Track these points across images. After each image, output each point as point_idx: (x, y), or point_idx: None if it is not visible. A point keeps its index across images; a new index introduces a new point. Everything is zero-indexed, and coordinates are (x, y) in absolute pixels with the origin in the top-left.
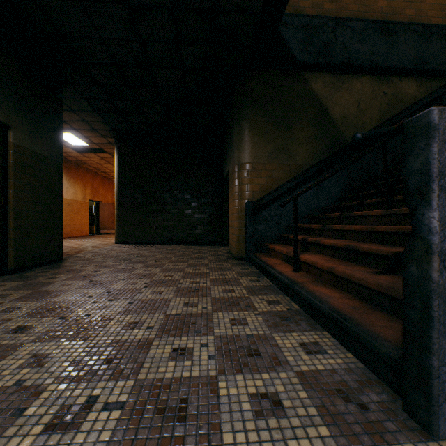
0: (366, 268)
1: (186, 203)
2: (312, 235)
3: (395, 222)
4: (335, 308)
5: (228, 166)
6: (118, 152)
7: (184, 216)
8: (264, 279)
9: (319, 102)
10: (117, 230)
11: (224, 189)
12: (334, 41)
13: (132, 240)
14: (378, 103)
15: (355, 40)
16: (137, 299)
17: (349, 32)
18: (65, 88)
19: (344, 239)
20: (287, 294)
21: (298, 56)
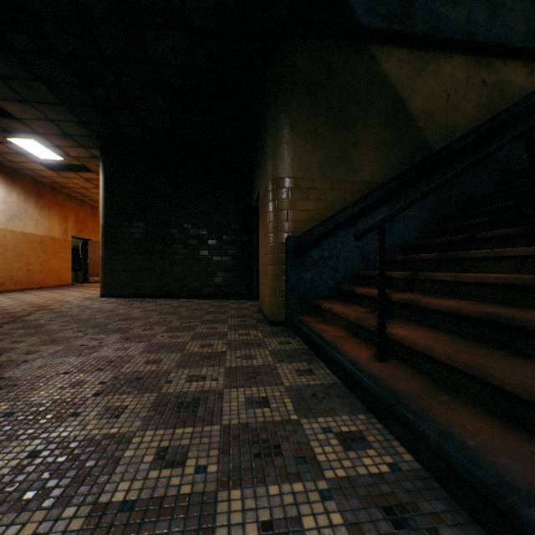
0: None
1: (201, 240)
2: (391, 288)
3: None
4: None
5: (258, 187)
6: (104, 169)
7: (198, 258)
8: (320, 368)
9: (393, 91)
10: (103, 278)
11: (253, 221)
12: None
13: (124, 292)
14: (474, 95)
15: (445, 1)
16: (57, 437)
17: None
18: (7, 60)
19: (460, 298)
20: (375, 413)
21: (363, 18)
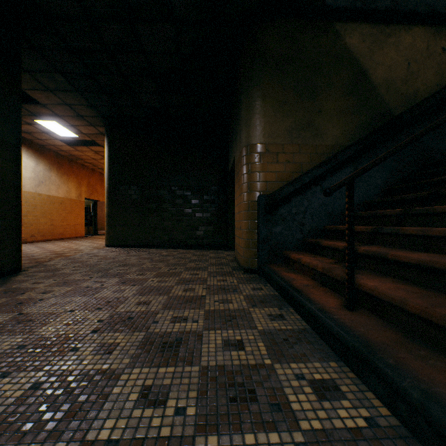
0: None
1: (186, 200)
2: (355, 241)
3: None
4: None
5: (233, 154)
6: (108, 143)
7: (183, 215)
8: (290, 313)
9: (355, 62)
10: (107, 231)
11: (229, 183)
12: None
13: (124, 243)
14: (434, 63)
15: None
16: (58, 370)
17: None
18: (33, 57)
19: (427, 251)
20: (346, 362)
21: None
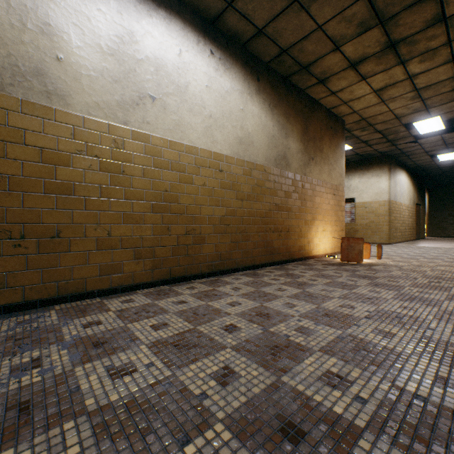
0: None
1: None
2: None
3: None
4: None
5: None
6: (427, 195)
7: None
8: None
9: None
10: (427, 230)
11: None
12: None
13: (436, 235)
14: None
15: None
16: None
17: None
18: None
19: None
20: None
21: None
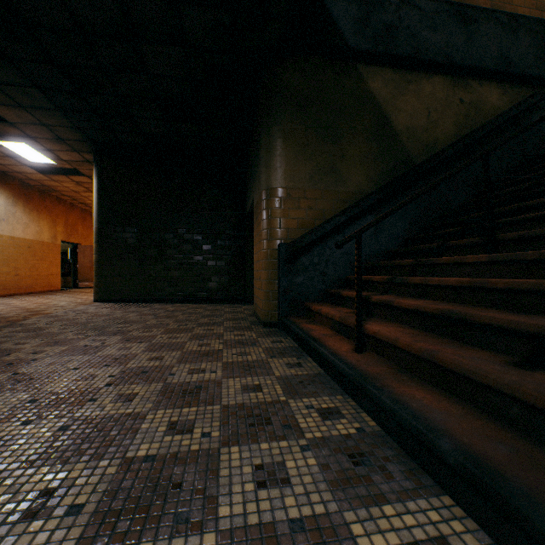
0: (491, 353)
1: (195, 245)
2: (373, 291)
3: (511, 273)
4: (470, 451)
5: (252, 195)
6: (97, 174)
7: (193, 263)
8: (308, 362)
9: (378, 107)
10: (96, 283)
11: (248, 227)
12: (398, 24)
13: (118, 297)
14: (453, 113)
15: (425, 26)
16: (81, 416)
17: (417, 14)
18: (4, 67)
19: (428, 298)
20: (350, 394)
21: (351, 40)
